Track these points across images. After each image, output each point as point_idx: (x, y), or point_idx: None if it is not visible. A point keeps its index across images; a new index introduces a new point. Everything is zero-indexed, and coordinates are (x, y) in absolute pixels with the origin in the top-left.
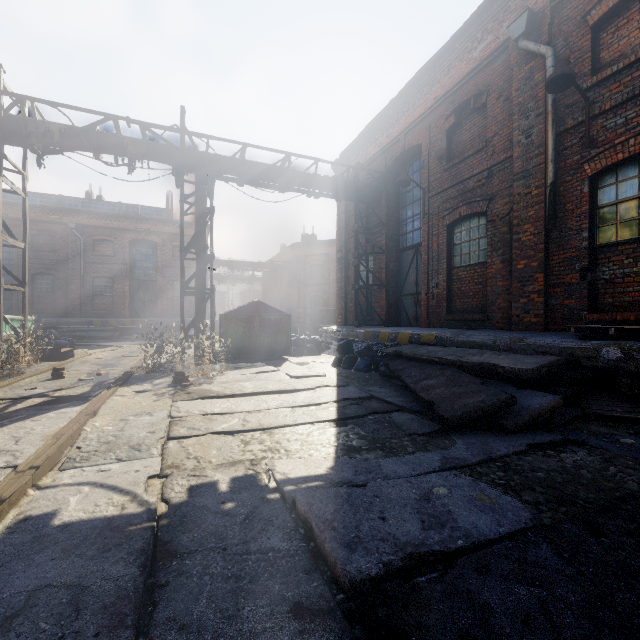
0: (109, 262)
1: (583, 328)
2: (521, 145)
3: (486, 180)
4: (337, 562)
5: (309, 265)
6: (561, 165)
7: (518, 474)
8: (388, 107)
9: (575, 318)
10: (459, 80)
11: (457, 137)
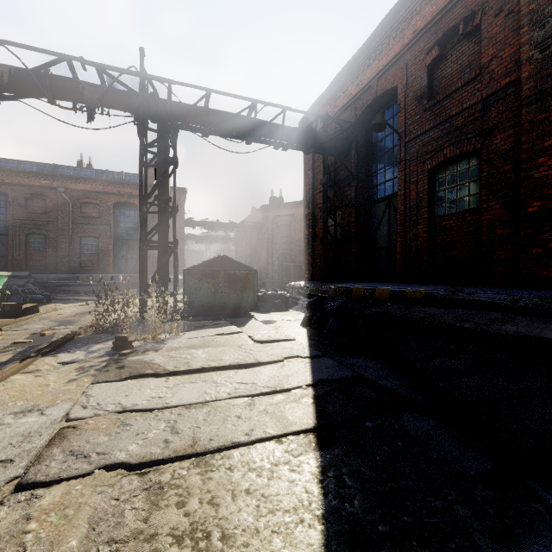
0: (95, 223)
1: None
2: (533, 61)
3: (480, 113)
4: None
5: (277, 225)
6: None
7: None
8: (359, 52)
9: None
10: (445, 5)
11: (440, 72)
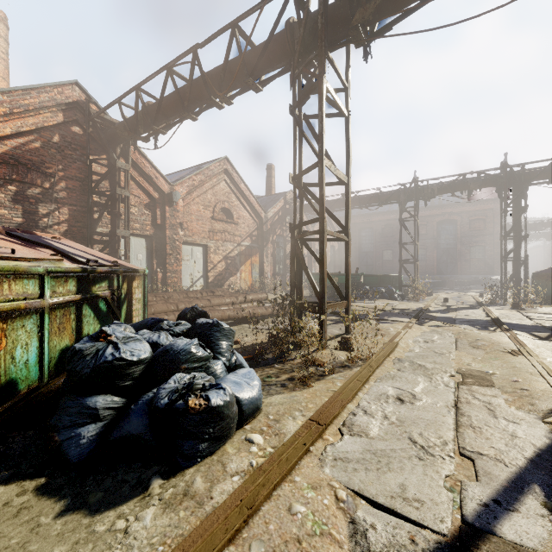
0: (423, 238)
1: None
2: None
3: None
4: None
5: None
6: None
7: None
8: None
9: None
10: None
11: None
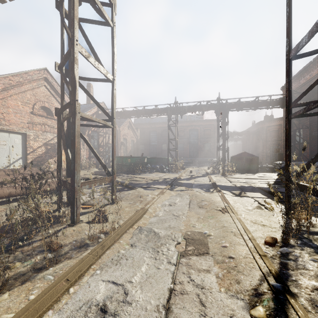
0: (182, 138)
1: None
2: None
3: None
4: (266, 190)
5: (269, 131)
6: None
7: None
8: (309, 63)
9: None
10: None
11: None
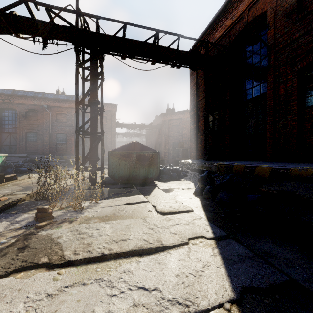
0: (64, 125)
1: None
2: None
3: None
4: None
5: (171, 125)
6: None
7: None
8: None
9: None
10: None
11: None
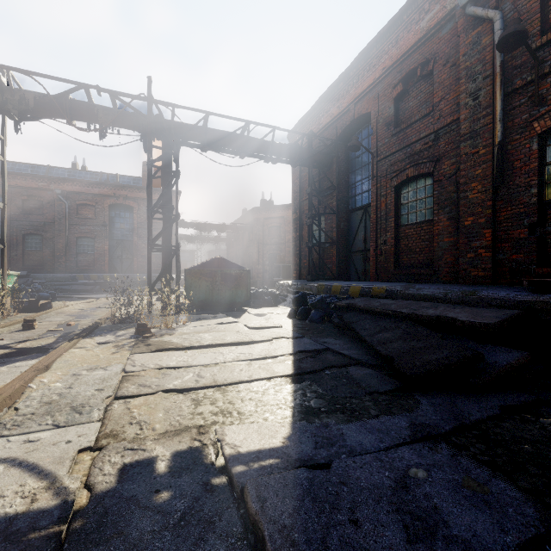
0: (91, 224)
1: (536, 281)
2: (468, 107)
3: (433, 142)
4: None
5: (267, 227)
6: (509, 124)
7: (501, 447)
8: (339, 79)
9: (524, 272)
10: (406, 50)
11: (404, 104)
